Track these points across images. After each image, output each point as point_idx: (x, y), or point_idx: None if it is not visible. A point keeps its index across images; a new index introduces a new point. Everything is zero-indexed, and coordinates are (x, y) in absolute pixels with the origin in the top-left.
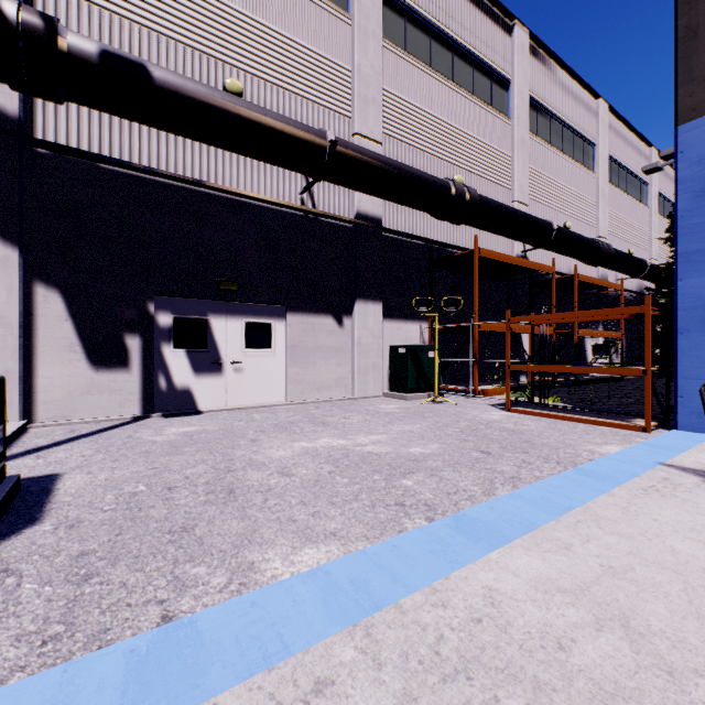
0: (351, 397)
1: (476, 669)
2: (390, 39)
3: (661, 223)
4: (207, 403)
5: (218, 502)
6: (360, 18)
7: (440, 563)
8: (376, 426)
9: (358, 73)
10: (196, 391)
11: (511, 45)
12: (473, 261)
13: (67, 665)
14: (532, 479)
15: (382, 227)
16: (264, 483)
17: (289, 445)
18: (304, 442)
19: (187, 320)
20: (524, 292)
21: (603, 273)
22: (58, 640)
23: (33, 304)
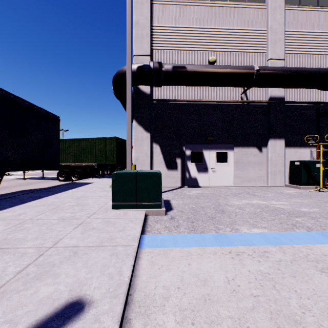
0: (266, 185)
1: (321, 262)
2: (289, 3)
3: None
4: (202, 184)
5: (219, 213)
6: (271, 2)
7: (311, 241)
8: (281, 198)
9: (270, 30)
10: (198, 179)
11: None
12: None
13: (200, 234)
14: None
15: (284, 101)
16: (234, 210)
17: (239, 201)
18: (246, 200)
19: (195, 152)
20: None
21: None
22: (194, 231)
23: (152, 149)
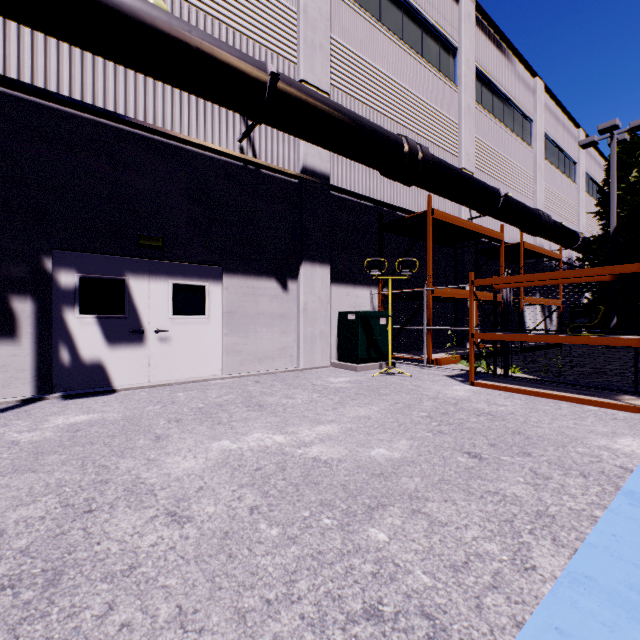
0: (297, 368)
1: None
2: None
3: (587, 199)
4: (125, 379)
5: (2, 625)
6: None
7: None
8: (324, 410)
9: (304, 14)
10: (110, 365)
11: (458, 13)
12: (426, 223)
13: None
14: (572, 518)
15: (330, 184)
16: (131, 545)
17: (204, 447)
18: (227, 440)
19: (99, 280)
20: (471, 259)
21: (539, 244)
22: None
23: None
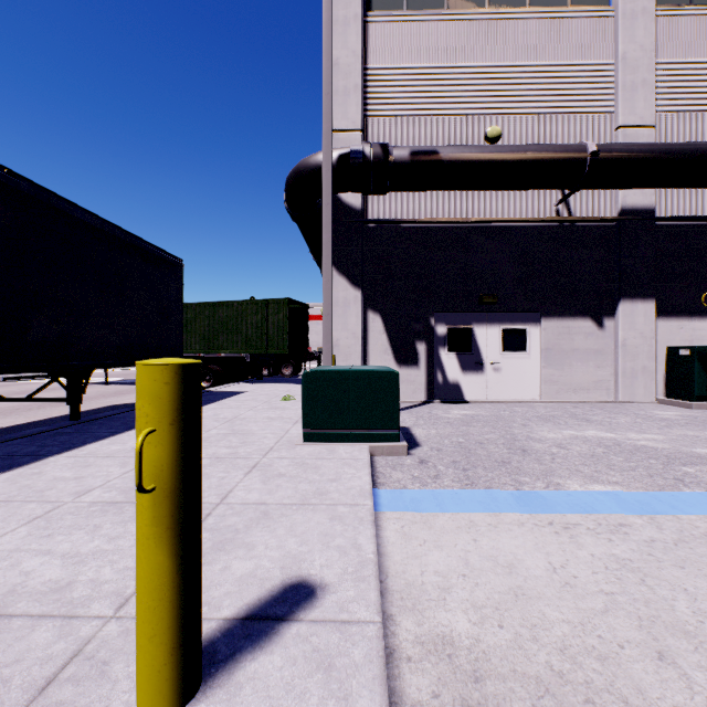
0: (614, 400)
1: None
2: (667, 2)
3: None
4: (471, 396)
5: (518, 454)
6: (625, 3)
7: None
8: (648, 428)
9: (622, 62)
10: (463, 385)
11: None
12: None
13: (485, 490)
14: None
15: (655, 217)
16: (547, 450)
17: (557, 431)
18: (571, 431)
19: (456, 329)
20: None
21: None
22: (471, 485)
23: (367, 324)
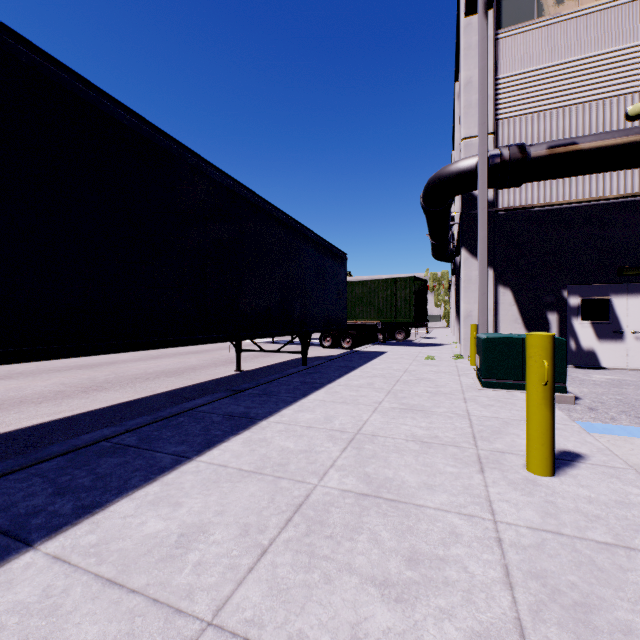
0: None
1: None
2: None
3: None
4: (608, 363)
5: None
6: None
7: None
8: None
9: None
10: (598, 353)
11: None
12: None
13: None
14: None
15: None
16: None
17: None
18: None
19: (591, 300)
20: None
21: None
22: None
23: (497, 297)
